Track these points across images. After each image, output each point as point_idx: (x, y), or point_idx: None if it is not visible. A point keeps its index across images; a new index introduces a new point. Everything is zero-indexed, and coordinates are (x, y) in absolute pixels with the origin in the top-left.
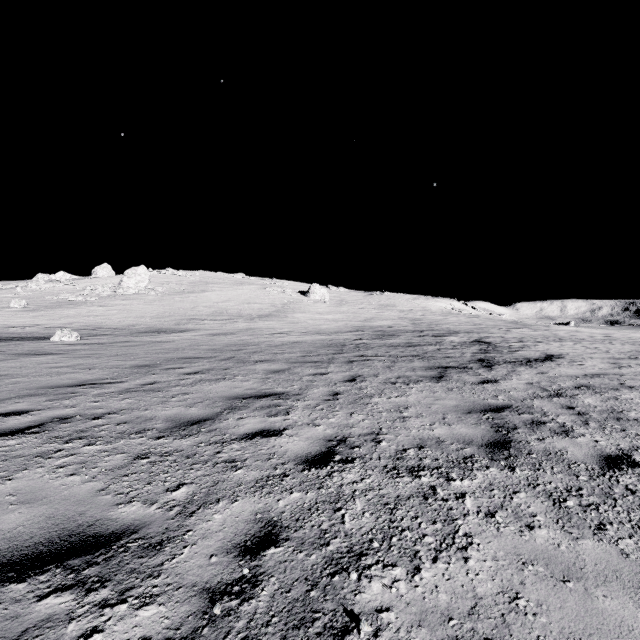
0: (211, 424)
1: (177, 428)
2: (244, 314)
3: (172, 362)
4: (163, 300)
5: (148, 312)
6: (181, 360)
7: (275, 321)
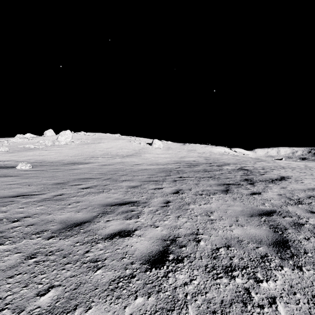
0: (88, 226)
1: (65, 229)
2: (119, 154)
3: (76, 181)
4: (78, 147)
5: (70, 153)
6: (81, 180)
7: (135, 158)
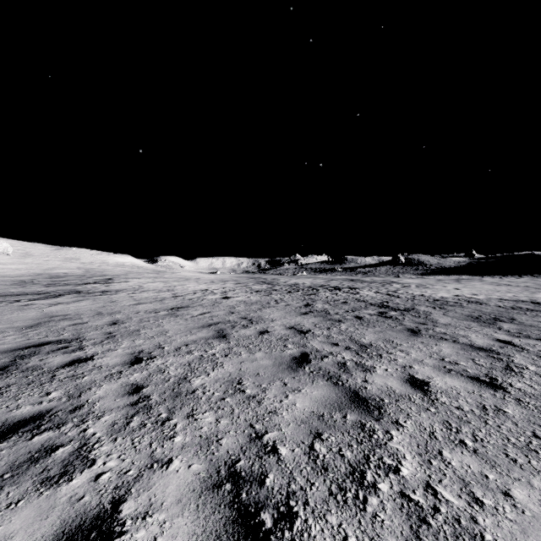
0: None
1: None
2: None
3: None
4: None
5: None
6: None
7: None
